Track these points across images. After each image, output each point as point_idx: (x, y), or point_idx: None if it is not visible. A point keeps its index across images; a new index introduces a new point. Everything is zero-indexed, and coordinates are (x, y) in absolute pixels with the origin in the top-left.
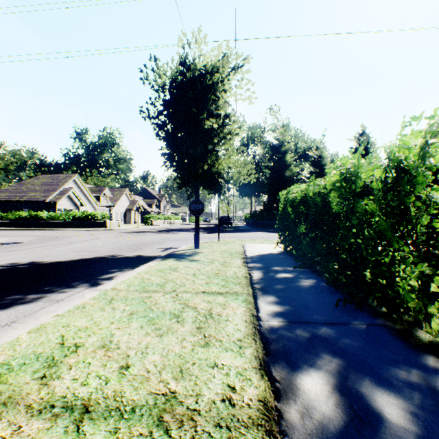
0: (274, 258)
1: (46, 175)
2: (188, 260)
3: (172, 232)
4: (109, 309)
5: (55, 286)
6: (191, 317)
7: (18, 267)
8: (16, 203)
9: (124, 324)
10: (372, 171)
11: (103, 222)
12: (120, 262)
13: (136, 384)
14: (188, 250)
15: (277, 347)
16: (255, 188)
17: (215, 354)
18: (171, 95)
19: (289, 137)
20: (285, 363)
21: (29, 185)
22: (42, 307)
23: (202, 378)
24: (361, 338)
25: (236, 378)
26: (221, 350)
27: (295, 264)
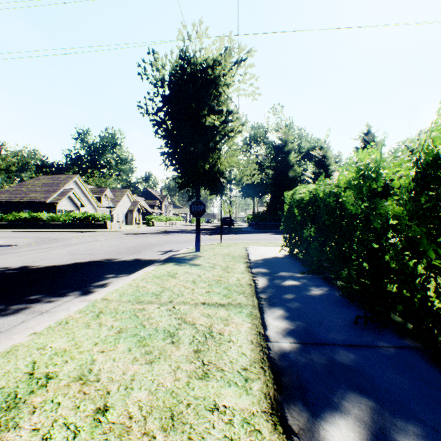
0: (280, 262)
1: (47, 176)
2: (188, 264)
3: (173, 234)
4: (95, 325)
5: (42, 294)
6: (187, 337)
7: (8, 272)
8: (17, 204)
9: (109, 346)
10: (398, 167)
11: (104, 223)
12: (116, 266)
13: (112, 438)
14: (189, 253)
15: (291, 379)
16: (258, 188)
17: (215, 391)
18: (171, 90)
19: (292, 137)
20: (303, 404)
21: (29, 186)
22: (23, 321)
23: (198, 428)
24: (391, 367)
25: (242, 430)
26: (223, 384)
27: (302, 269)
